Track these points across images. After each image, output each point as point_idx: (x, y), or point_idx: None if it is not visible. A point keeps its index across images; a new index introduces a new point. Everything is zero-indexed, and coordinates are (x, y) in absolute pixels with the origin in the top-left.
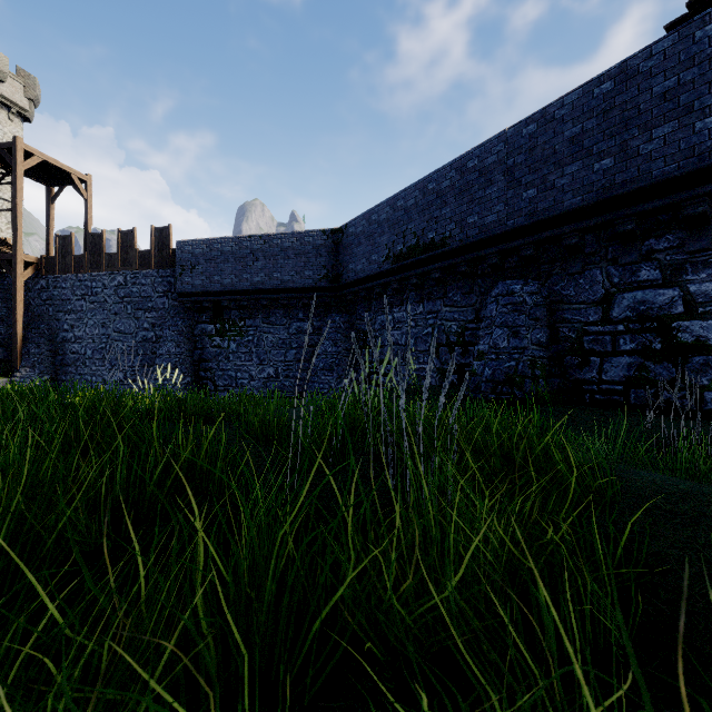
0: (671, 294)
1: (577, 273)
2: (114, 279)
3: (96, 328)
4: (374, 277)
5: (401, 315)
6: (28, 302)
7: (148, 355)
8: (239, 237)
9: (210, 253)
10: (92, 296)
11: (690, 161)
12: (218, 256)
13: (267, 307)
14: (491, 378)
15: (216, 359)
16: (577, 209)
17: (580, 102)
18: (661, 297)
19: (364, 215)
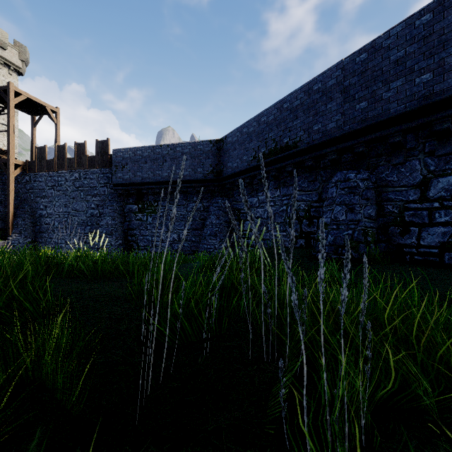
0: None
1: (400, 163)
2: (72, 175)
3: (61, 208)
4: (245, 171)
5: (263, 197)
6: (18, 190)
7: (94, 225)
8: (154, 146)
9: (135, 157)
10: (58, 186)
11: None
12: (140, 159)
13: (172, 193)
14: (333, 243)
15: (138, 228)
16: (401, 114)
17: (403, 33)
18: None
19: (238, 129)
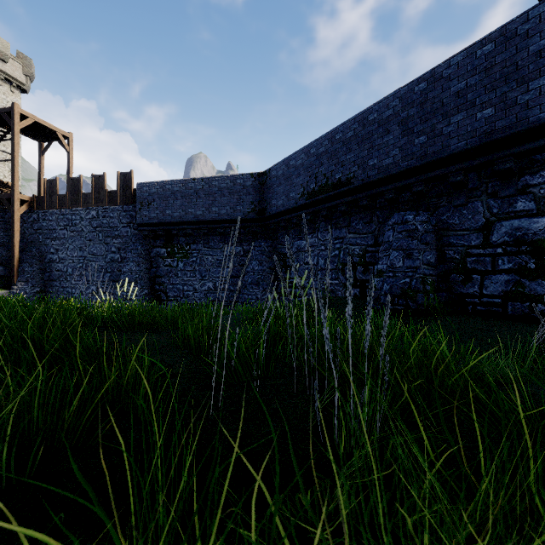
0: (544, 222)
1: (462, 205)
2: (88, 213)
3: (75, 251)
4: (292, 210)
5: (313, 240)
6: (23, 231)
7: (115, 272)
8: (185, 180)
9: (163, 192)
10: (72, 226)
11: None
12: (169, 194)
13: (207, 235)
14: (389, 292)
15: (167, 276)
16: (462, 152)
17: (464, 62)
18: (535, 224)
19: (284, 161)
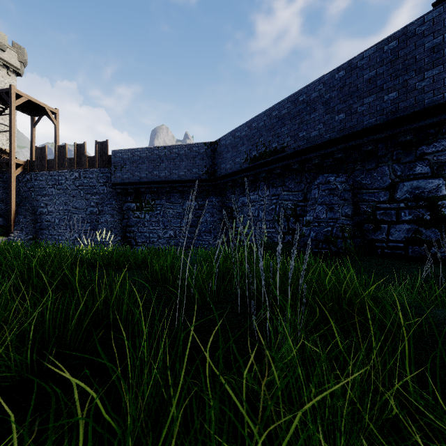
0: (437, 182)
1: (372, 168)
2: (72, 175)
3: (61, 206)
4: (237, 172)
5: (254, 197)
6: (19, 189)
7: (94, 223)
8: (151, 147)
9: (133, 157)
10: (59, 185)
11: None
12: (138, 159)
13: (169, 192)
14: (314, 238)
15: (136, 225)
16: (373, 126)
17: (374, 55)
18: (430, 184)
19: (231, 132)
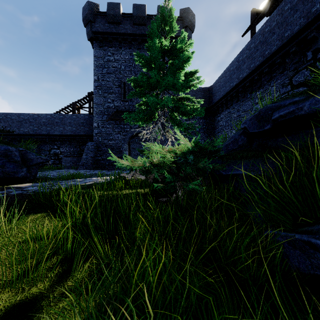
0: (58, 150)
1: (45, 145)
2: None
3: None
4: None
5: None
6: None
7: None
8: None
9: None
10: None
11: (59, 133)
12: None
13: None
14: None
15: None
16: (44, 134)
17: (45, 116)
18: (57, 151)
19: None
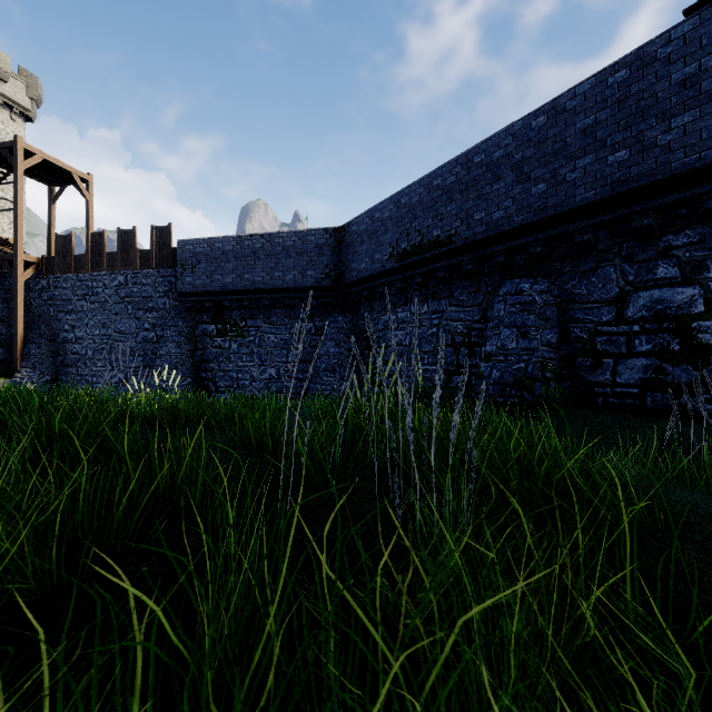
0: (690, 292)
1: (590, 270)
2: (114, 279)
3: (96, 329)
4: (377, 276)
5: (404, 315)
6: (29, 302)
7: (149, 356)
8: (240, 236)
9: (211, 252)
10: (93, 296)
11: None
12: (219, 255)
13: (269, 307)
14: (499, 381)
15: (217, 360)
16: (590, 204)
17: (593, 92)
18: (680, 296)
19: (367, 213)
